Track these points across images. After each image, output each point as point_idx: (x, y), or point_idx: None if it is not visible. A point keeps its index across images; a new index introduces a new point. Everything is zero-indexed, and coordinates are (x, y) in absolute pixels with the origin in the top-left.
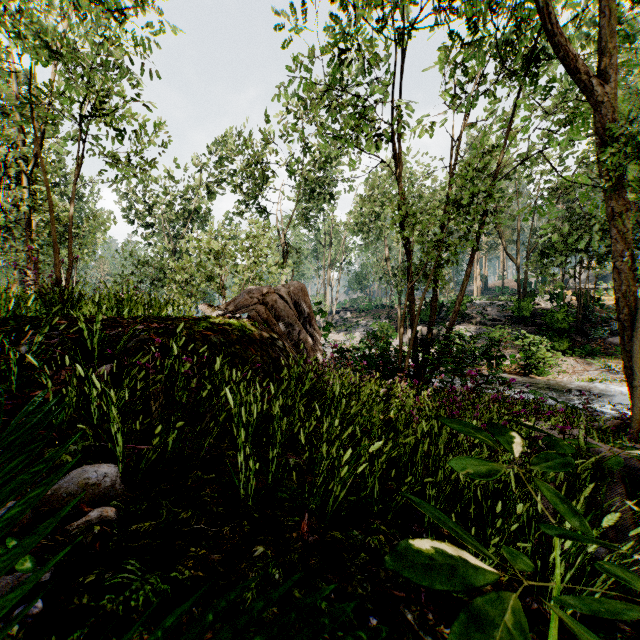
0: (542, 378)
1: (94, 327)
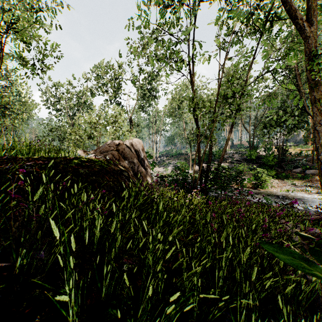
0: (263, 190)
1: None
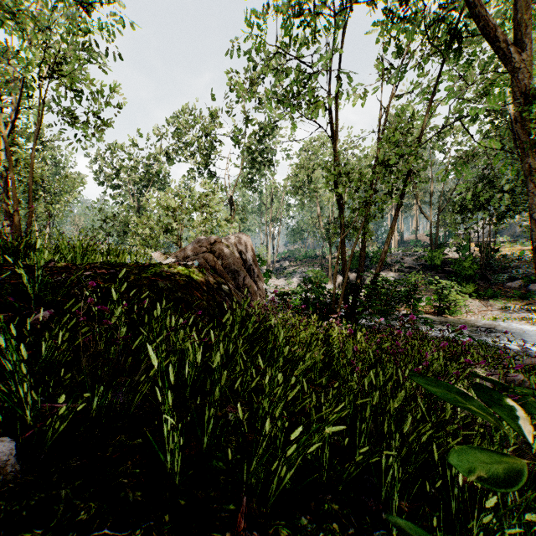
0: (453, 317)
1: (36, 273)
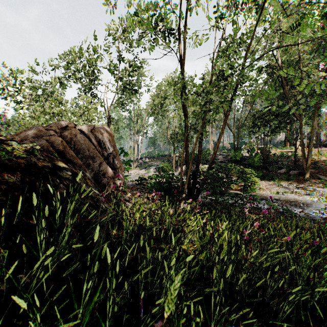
0: (253, 192)
1: None
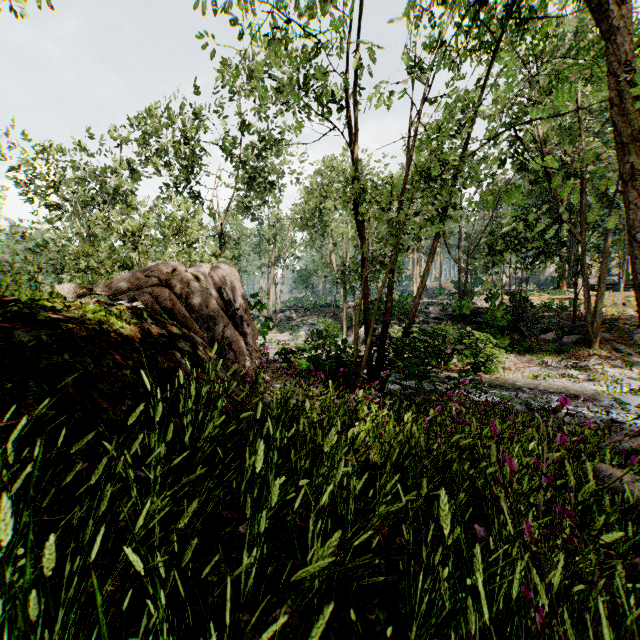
0: (490, 376)
1: None
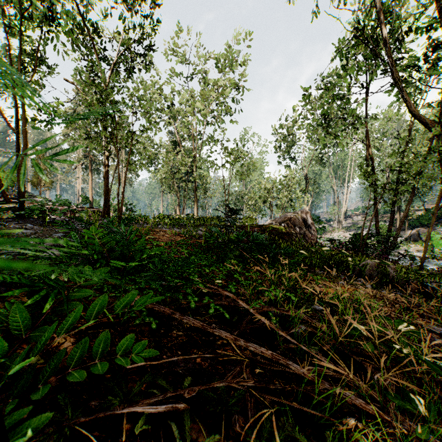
0: None
1: (248, 229)
